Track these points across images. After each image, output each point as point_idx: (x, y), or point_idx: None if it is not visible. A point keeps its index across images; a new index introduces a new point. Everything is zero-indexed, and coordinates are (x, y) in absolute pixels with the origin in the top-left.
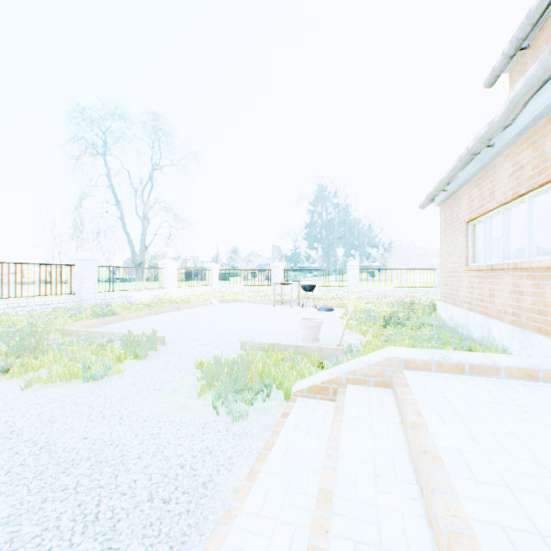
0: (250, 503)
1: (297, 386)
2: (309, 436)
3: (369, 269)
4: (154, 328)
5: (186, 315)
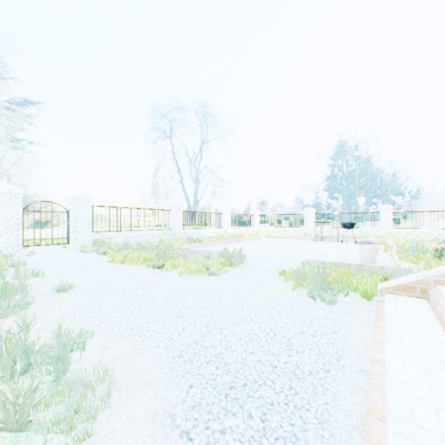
0: (390, 339)
1: (382, 285)
2: (412, 314)
3: (404, 211)
4: (240, 247)
5: (248, 244)
